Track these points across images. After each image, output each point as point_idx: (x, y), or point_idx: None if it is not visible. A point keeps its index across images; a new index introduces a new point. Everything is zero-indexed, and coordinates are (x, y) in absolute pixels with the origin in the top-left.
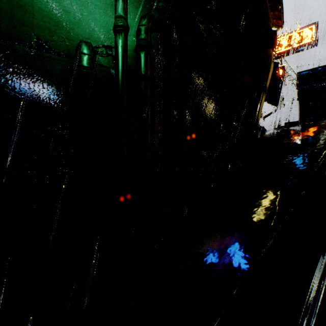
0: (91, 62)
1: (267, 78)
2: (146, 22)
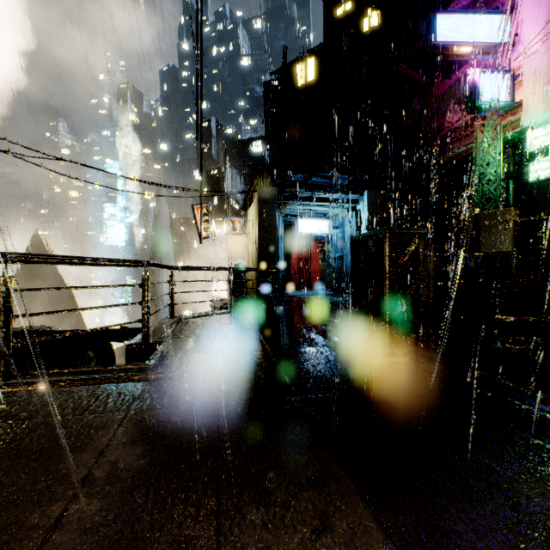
0: None
1: None
2: None
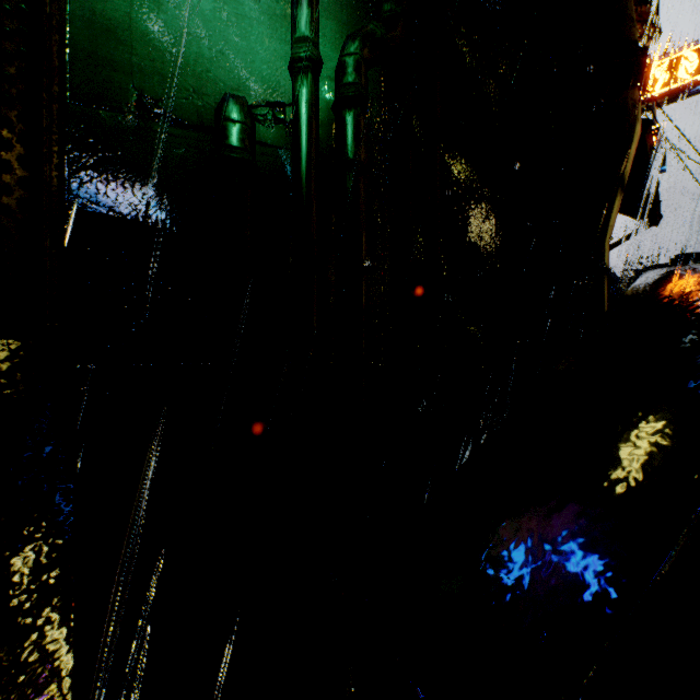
0: (248, 137)
1: (627, 157)
2: (357, 47)
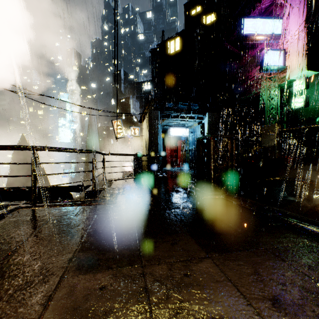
0: (318, 124)
1: None
2: None
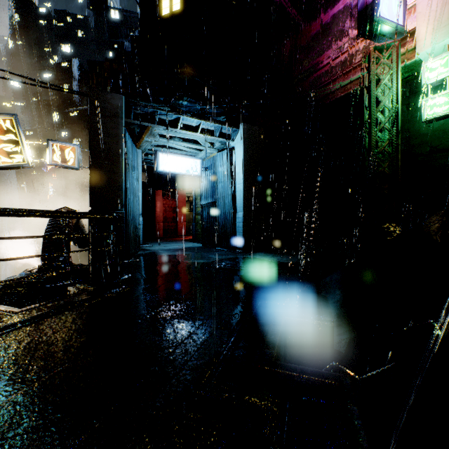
0: None
1: None
2: None
